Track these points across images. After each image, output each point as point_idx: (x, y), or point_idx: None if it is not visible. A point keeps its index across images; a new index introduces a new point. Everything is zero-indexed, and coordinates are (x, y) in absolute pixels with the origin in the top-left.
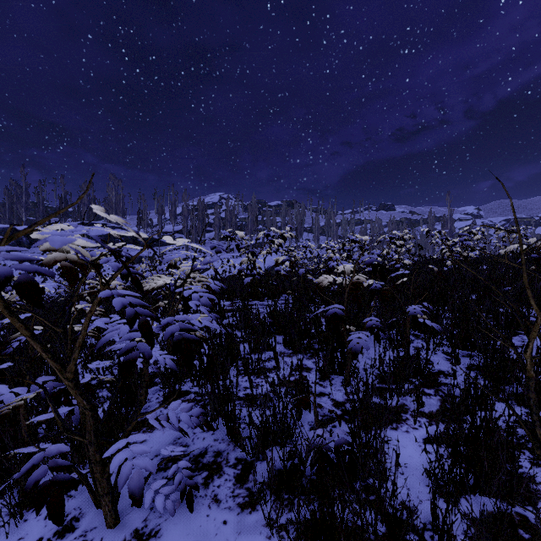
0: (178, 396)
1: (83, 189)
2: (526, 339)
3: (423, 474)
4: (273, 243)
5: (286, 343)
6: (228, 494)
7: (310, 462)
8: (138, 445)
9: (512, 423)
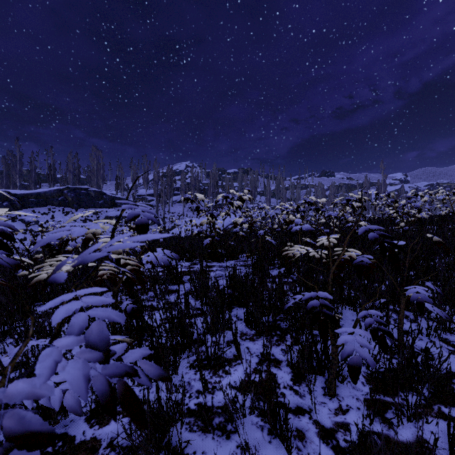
0: None
1: (69, 159)
2: None
3: None
4: (232, 205)
5: (247, 321)
6: None
7: None
8: None
9: None
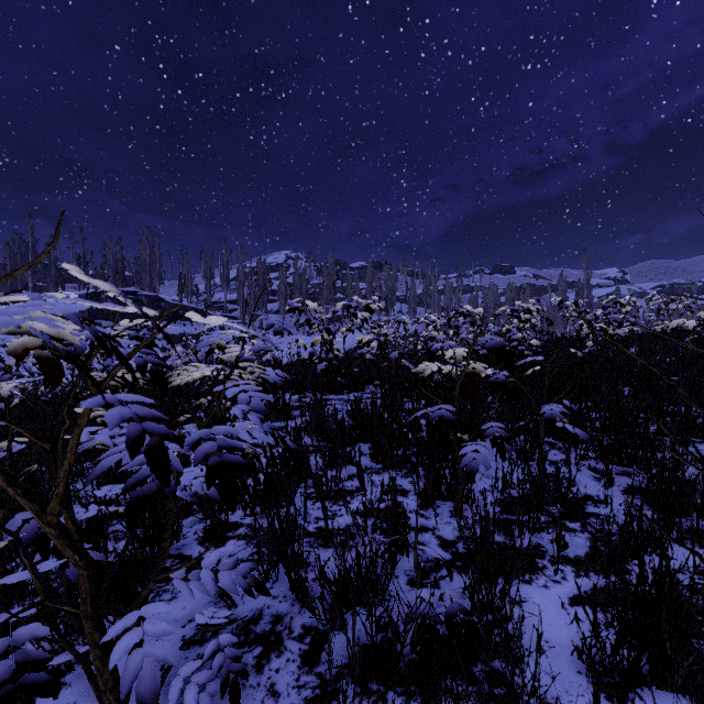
0: (225, 529)
1: (107, 246)
2: (702, 450)
3: (573, 654)
4: (356, 317)
5: (373, 455)
6: (291, 682)
7: (410, 640)
8: (155, 622)
9: (695, 575)
